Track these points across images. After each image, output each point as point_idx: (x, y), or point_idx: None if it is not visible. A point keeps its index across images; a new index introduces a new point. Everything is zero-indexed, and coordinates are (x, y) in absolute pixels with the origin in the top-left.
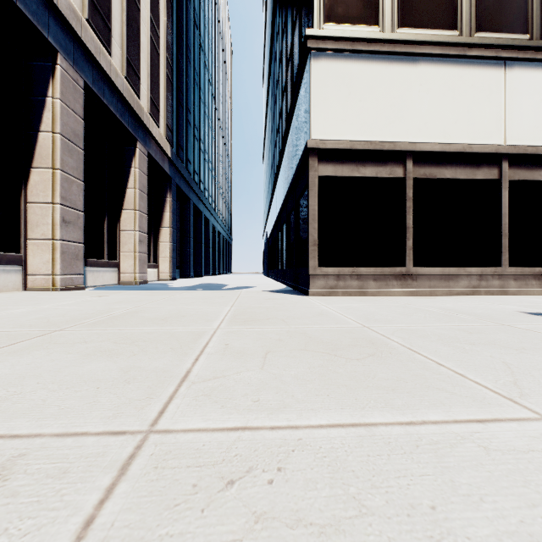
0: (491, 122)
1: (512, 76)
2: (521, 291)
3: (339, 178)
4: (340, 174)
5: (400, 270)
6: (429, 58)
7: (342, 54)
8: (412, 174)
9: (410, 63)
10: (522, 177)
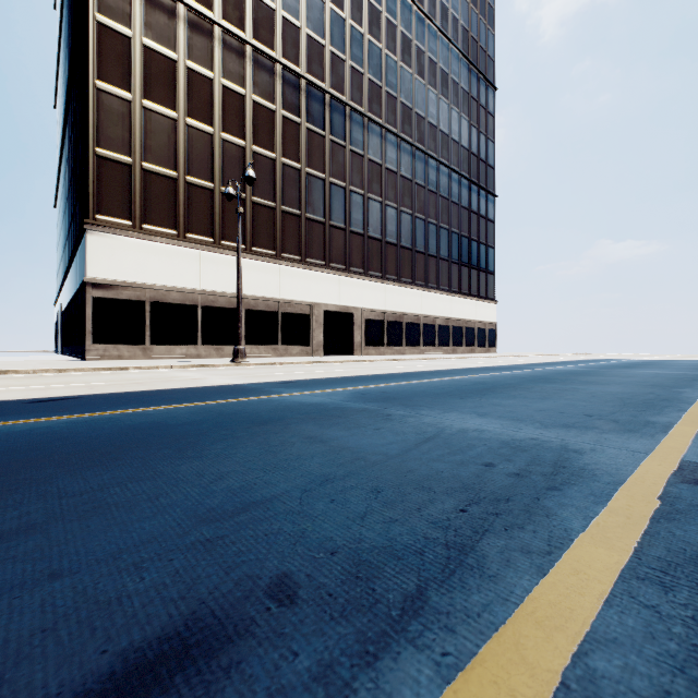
0: (193, 278)
1: (204, 258)
2: (208, 357)
3: (107, 298)
4: (107, 296)
5: (143, 347)
6: (160, 243)
7: (108, 234)
8: (151, 299)
9: (149, 245)
10: (209, 304)
